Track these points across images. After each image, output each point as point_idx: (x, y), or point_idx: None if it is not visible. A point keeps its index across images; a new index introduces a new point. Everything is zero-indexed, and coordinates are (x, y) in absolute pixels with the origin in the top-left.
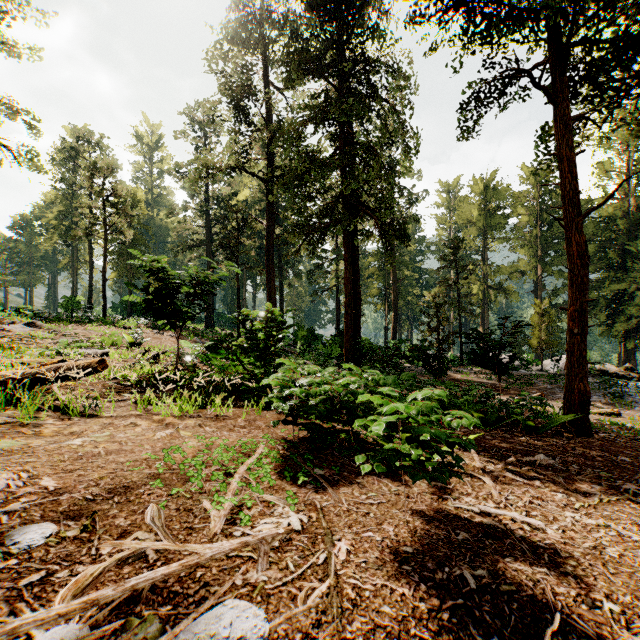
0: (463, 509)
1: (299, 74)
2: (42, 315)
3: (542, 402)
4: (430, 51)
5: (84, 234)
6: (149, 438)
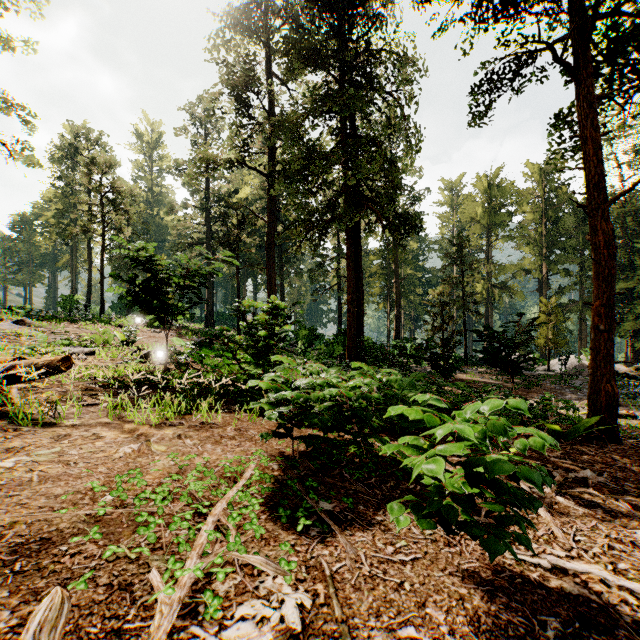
0: (528, 563)
1: (300, 63)
2: (34, 313)
3: (569, 405)
4: (439, 31)
5: (81, 231)
6: (109, 455)
